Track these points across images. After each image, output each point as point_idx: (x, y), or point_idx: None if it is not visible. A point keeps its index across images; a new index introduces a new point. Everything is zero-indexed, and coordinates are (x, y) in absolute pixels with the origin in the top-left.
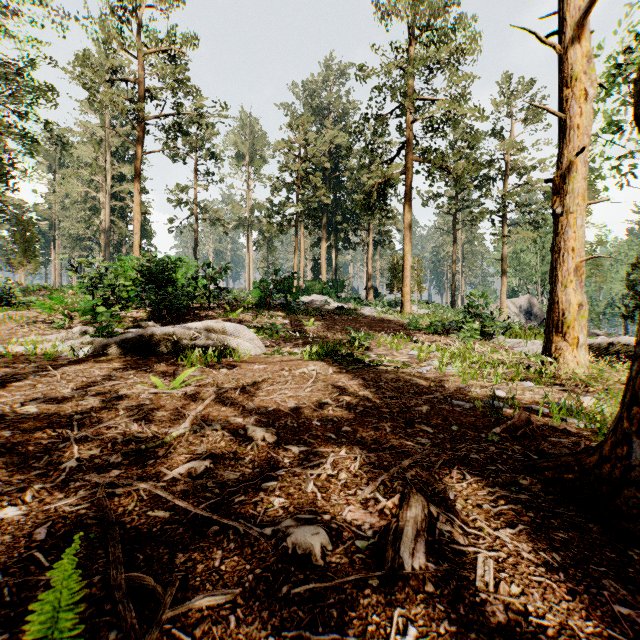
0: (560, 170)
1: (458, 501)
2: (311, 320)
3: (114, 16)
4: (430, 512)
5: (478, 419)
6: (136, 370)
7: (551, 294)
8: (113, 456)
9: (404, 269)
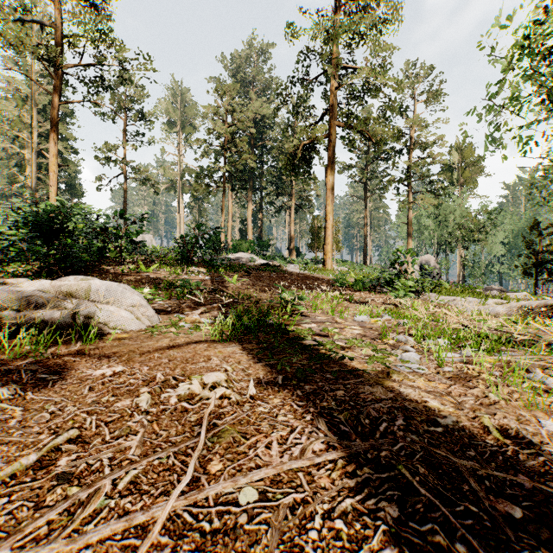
0: None
1: None
2: (235, 276)
3: None
4: None
5: None
6: None
7: None
8: None
9: (326, 228)
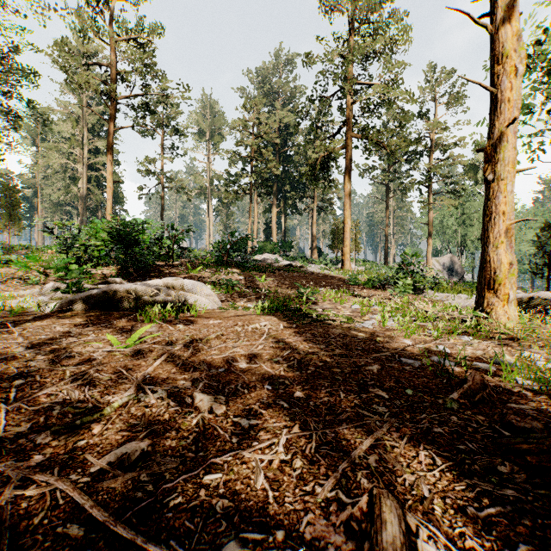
0: (491, 140)
1: (435, 501)
2: (263, 276)
3: (89, 7)
4: (407, 525)
5: (430, 380)
6: (95, 326)
7: (483, 254)
8: (42, 434)
9: (344, 231)
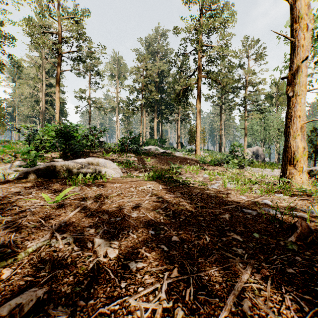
0: (291, 71)
1: None
2: (149, 158)
3: None
4: None
5: (267, 225)
6: (37, 188)
7: (286, 142)
8: None
9: (196, 132)
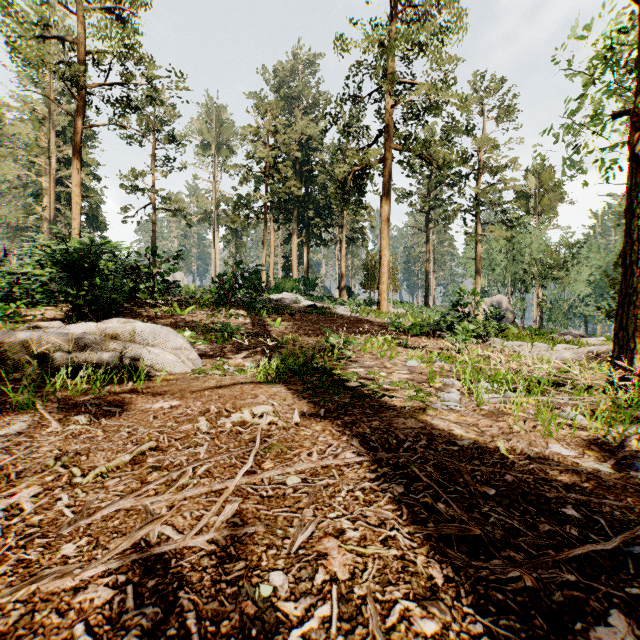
0: None
1: None
2: (278, 320)
3: None
4: None
5: None
6: None
7: (628, 280)
8: None
9: (381, 265)
